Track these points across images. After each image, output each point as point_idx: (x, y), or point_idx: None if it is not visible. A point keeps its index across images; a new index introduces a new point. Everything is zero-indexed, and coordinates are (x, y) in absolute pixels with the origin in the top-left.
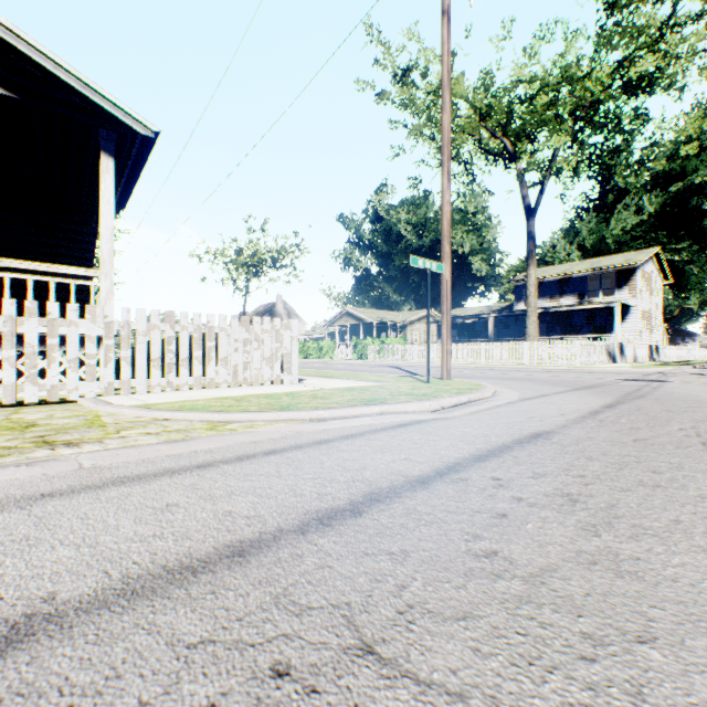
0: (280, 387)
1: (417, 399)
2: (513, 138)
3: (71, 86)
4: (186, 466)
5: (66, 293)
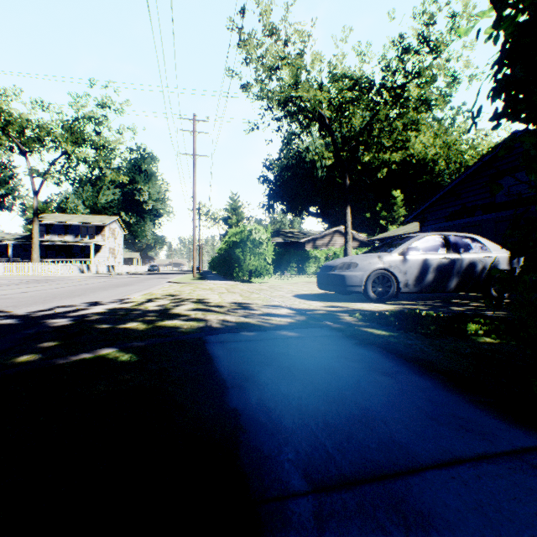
0: None
1: None
2: (26, 143)
3: None
4: None
5: None
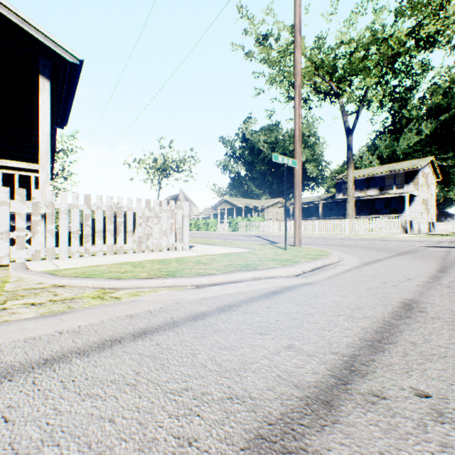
0: (173, 253)
1: (282, 264)
2: (336, 82)
3: (12, 21)
4: (30, 362)
5: (26, 184)
